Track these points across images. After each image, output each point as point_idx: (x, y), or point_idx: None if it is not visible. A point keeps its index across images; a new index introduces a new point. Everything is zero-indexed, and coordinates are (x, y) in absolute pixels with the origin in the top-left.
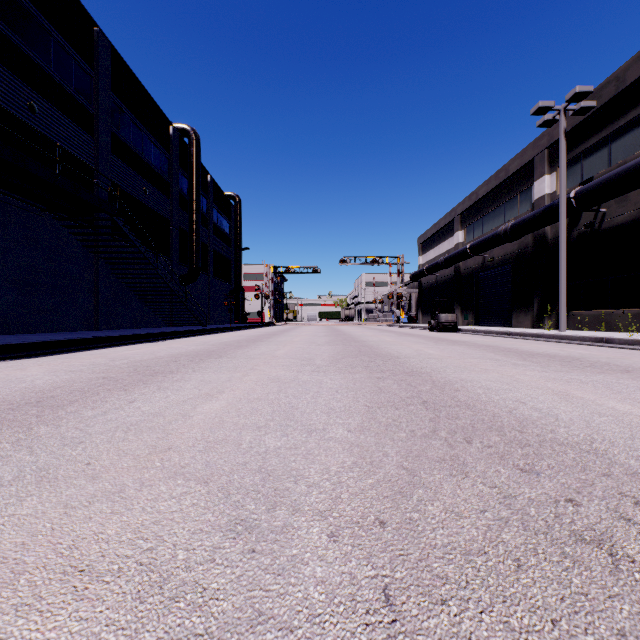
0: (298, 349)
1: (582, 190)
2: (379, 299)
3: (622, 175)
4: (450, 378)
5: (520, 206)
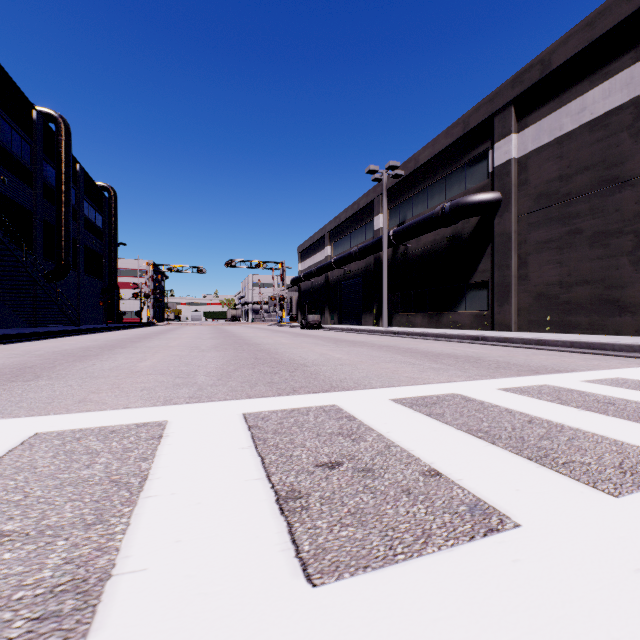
0: (187, 342)
1: (396, 231)
2: (264, 300)
3: (413, 226)
4: (280, 351)
5: (367, 233)
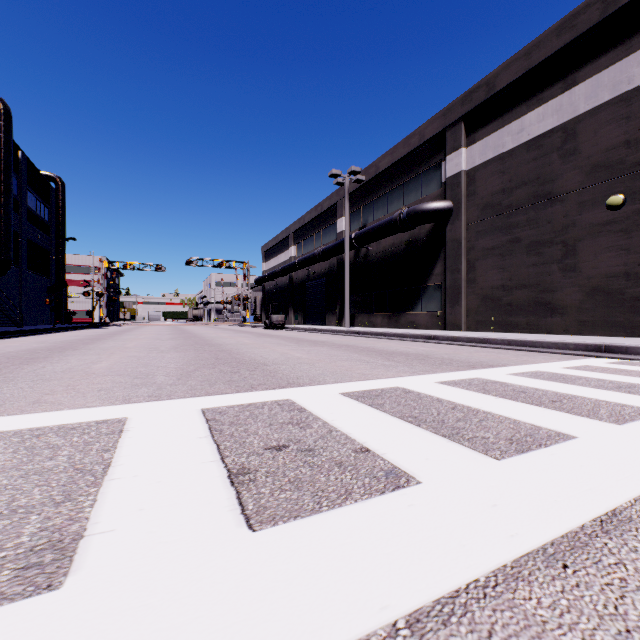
0: (145, 343)
1: (357, 234)
2: (227, 300)
3: (374, 230)
4: (241, 351)
5: (330, 235)
